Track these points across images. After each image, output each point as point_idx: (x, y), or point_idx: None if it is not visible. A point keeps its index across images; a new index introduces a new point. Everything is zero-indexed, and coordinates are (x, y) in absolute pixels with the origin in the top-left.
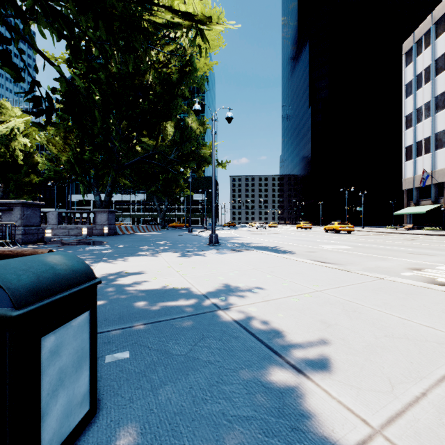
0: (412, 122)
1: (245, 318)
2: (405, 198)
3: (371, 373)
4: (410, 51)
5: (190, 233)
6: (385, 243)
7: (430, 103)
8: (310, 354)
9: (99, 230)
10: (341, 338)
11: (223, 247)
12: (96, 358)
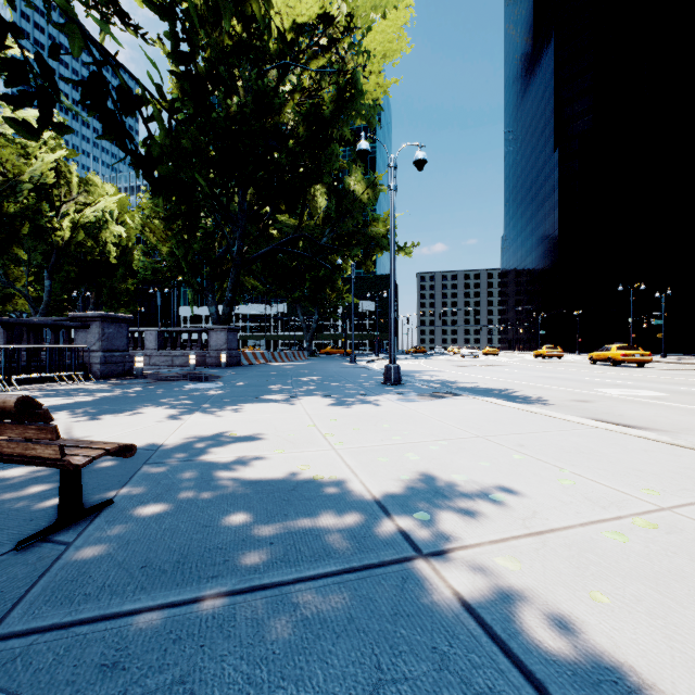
0: None
1: (495, 600)
2: None
3: None
4: None
5: (352, 364)
6: None
7: None
8: None
9: (215, 358)
10: None
11: (410, 388)
12: None
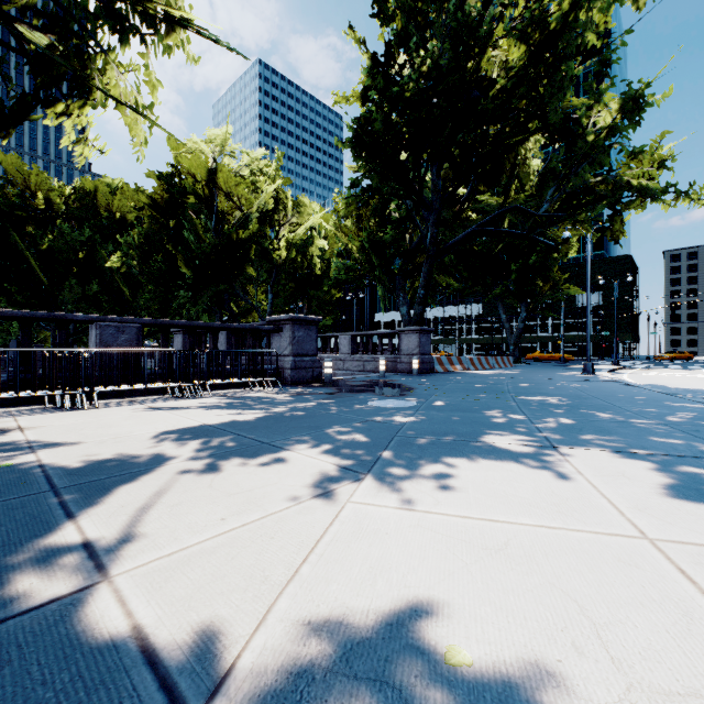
0: None
1: None
2: None
3: None
4: None
5: (590, 376)
6: None
7: None
8: None
9: (406, 364)
10: None
11: None
12: None
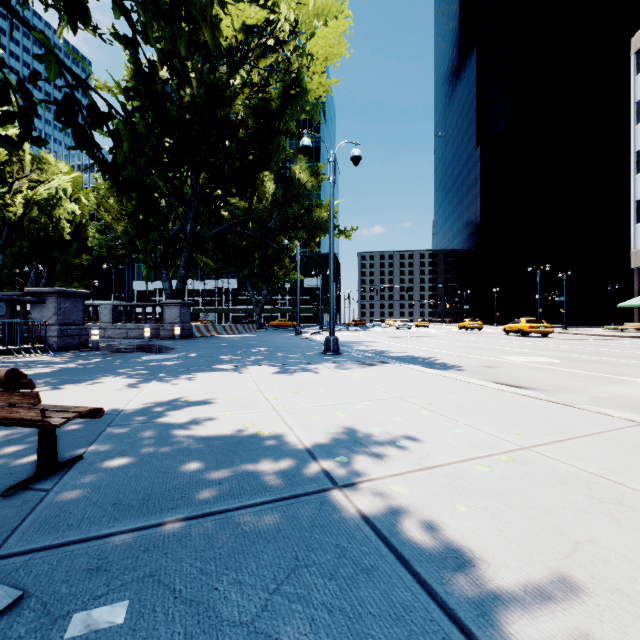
0: None
1: (386, 513)
2: (635, 281)
3: None
4: None
5: (297, 336)
6: (611, 352)
7: None
8: None
9: (169, 331)
10: (621, 589)
11: (346, 357)
12: None
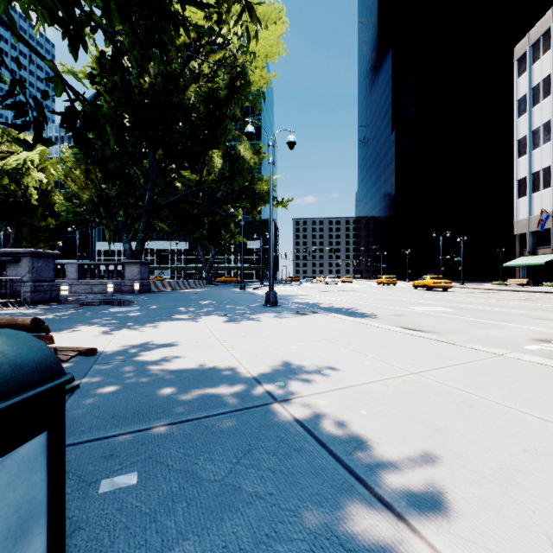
0: (527, 148)
1: (311, 417)
2: (517, 245)
3: (516, 524)
4: (524, 57)
5: (242, 291)
6: (494, 303)
7: (550, 123)
8: (413, 482)
9: (129, 286)
10: (458, 453)
11: (283, 308)
12: (62, 508)
